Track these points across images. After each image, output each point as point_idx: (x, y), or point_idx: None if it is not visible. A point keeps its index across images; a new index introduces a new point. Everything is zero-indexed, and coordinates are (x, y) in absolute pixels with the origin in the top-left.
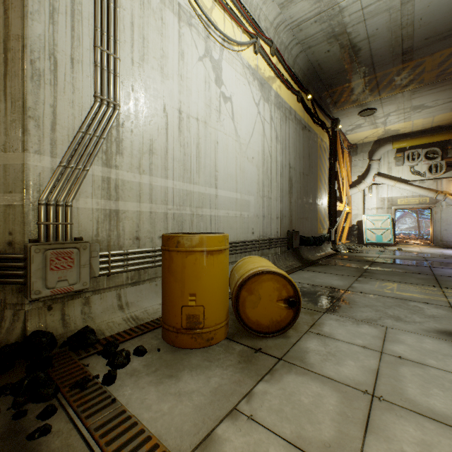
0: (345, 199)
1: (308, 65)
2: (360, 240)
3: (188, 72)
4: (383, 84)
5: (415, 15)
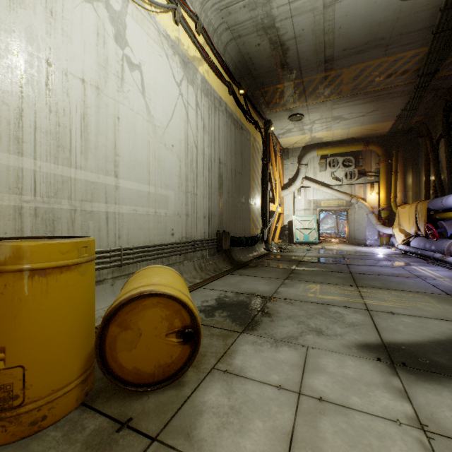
0: (277, 200)
1: (240, 57)
2: (291, 239)
3: (66, 11)
4: (309, 90)
5: (335, 22)
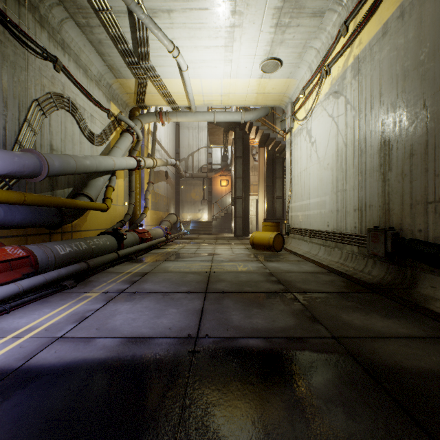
0: None
1: None
2: None
3: (302, 152)
4: None
5: None
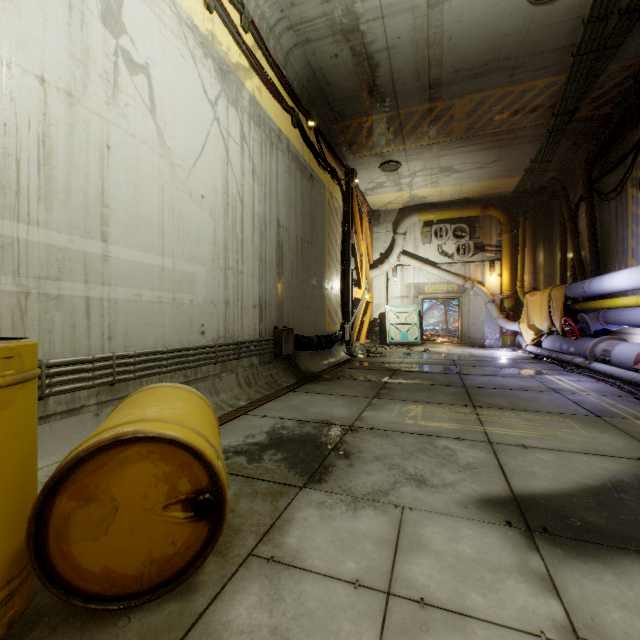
0: (364, 283)
1: (309, 72)
2: (383, 339)
3: None
4: (408, 128)
5: (444, 30)
